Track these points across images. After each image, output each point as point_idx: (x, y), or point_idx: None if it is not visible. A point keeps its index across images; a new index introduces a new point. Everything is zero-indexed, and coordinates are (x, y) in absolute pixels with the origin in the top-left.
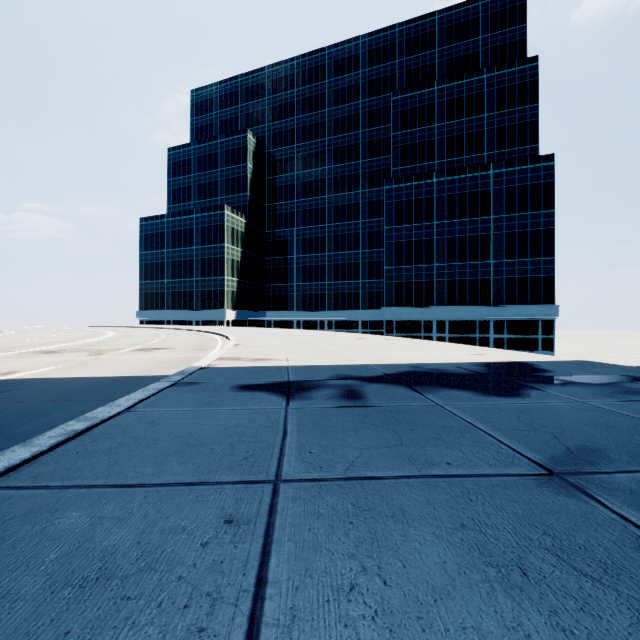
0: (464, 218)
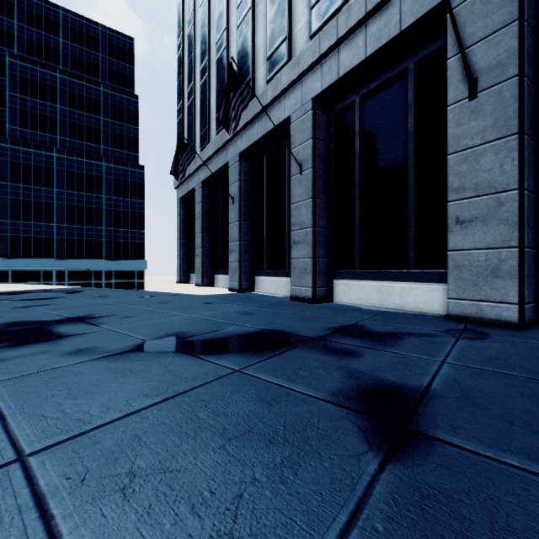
0: (82, 192)
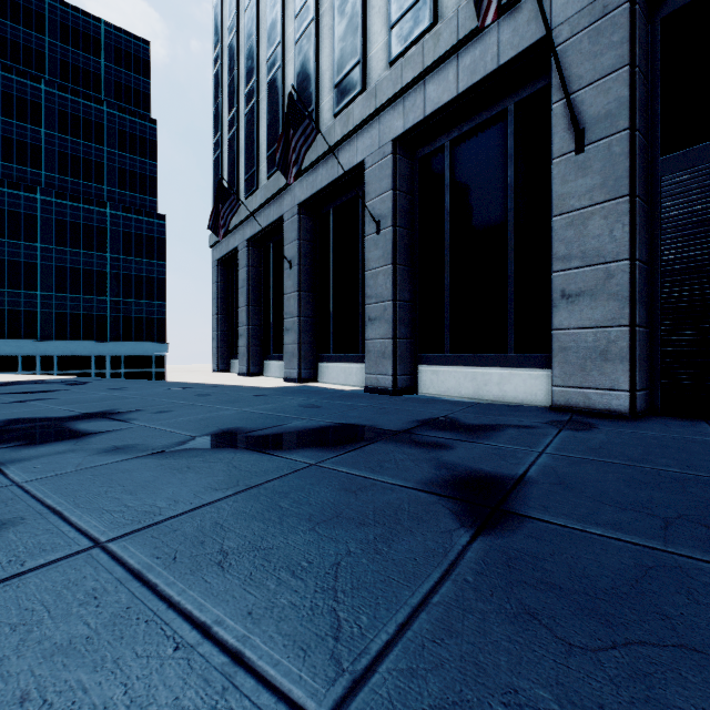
0: (78, 249)
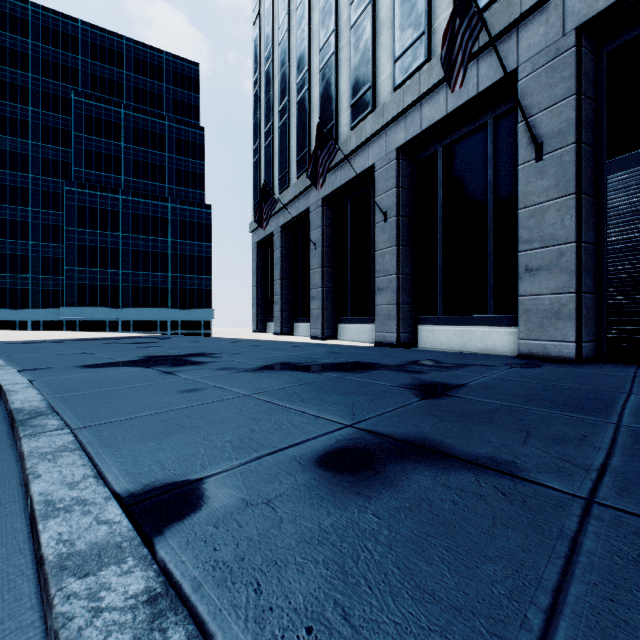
0: (147, 236)
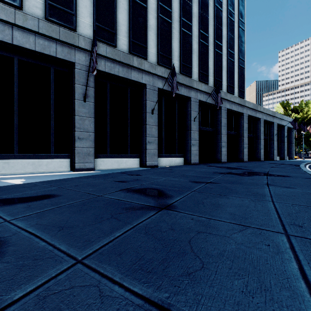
0: None
